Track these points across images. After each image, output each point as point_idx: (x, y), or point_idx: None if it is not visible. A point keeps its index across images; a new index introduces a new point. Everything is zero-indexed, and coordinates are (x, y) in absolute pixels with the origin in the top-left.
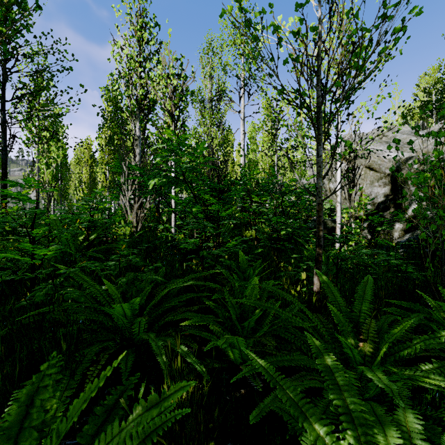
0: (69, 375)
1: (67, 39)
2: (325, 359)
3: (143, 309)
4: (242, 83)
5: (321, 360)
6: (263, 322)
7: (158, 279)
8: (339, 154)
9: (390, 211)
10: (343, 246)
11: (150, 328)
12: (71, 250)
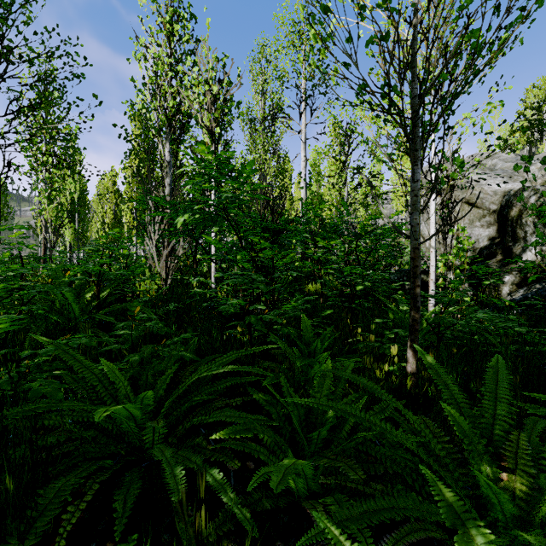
0: (19, 537)
1: (78, 38)
2: (470, 536)
3: (162, 401)
4: (303, 95)
5: (464, 540)
6: (340, 430)
7: (185, 356)
8: (442, 178)
9: (497, 258)
10: (437, 305)
11: (173, 429)
12: (75, 312)
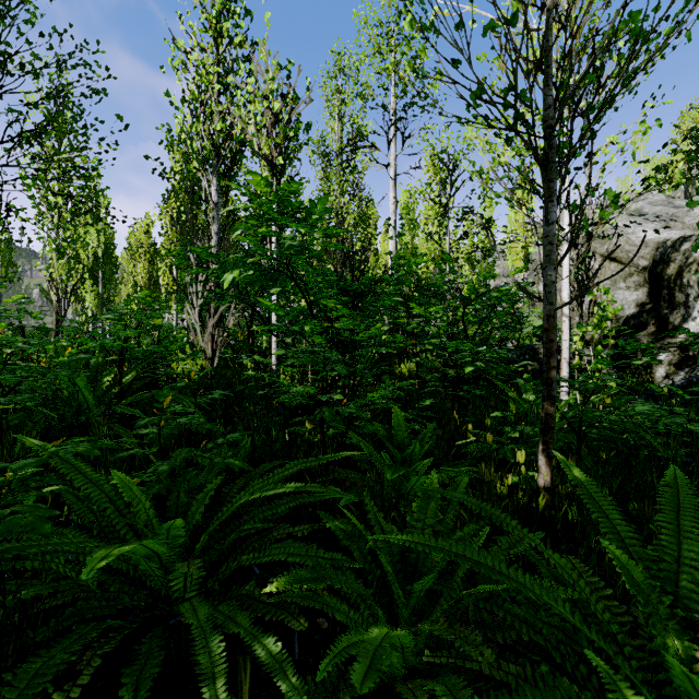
0: None
1: (98, 43)
2: None
3: (200, 529)
4: (392, 118)
5: None
6: (451, 576)
7: (233, 464)
8: (586, 219)
9: (648, 330)
10: (570, 392)
11: (215, 567)
12: (89, 402)
